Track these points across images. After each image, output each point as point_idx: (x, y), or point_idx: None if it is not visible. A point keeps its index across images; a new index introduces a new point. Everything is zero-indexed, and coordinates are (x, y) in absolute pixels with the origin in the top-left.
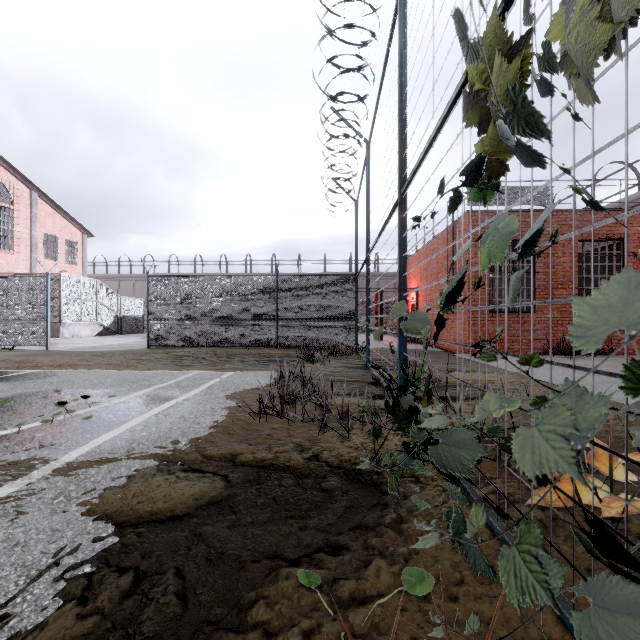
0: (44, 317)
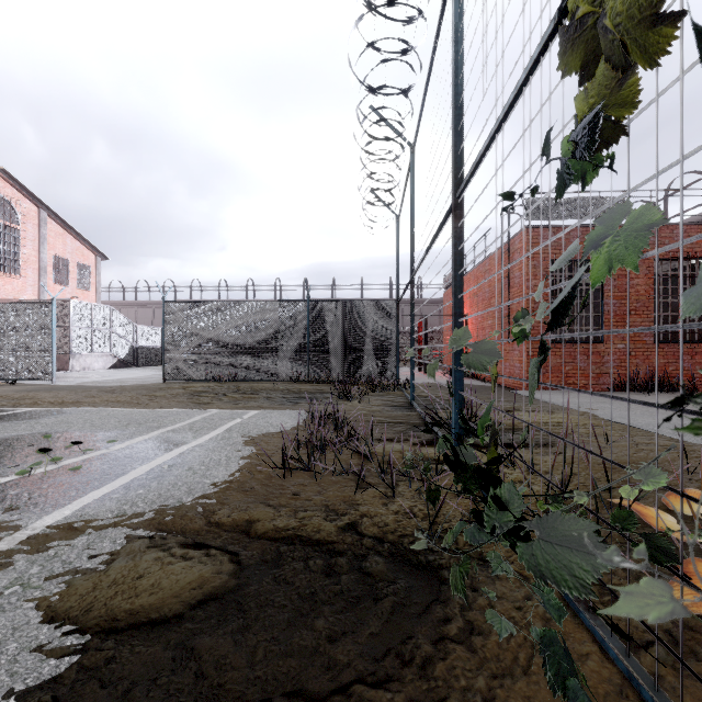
0: (49, 348)
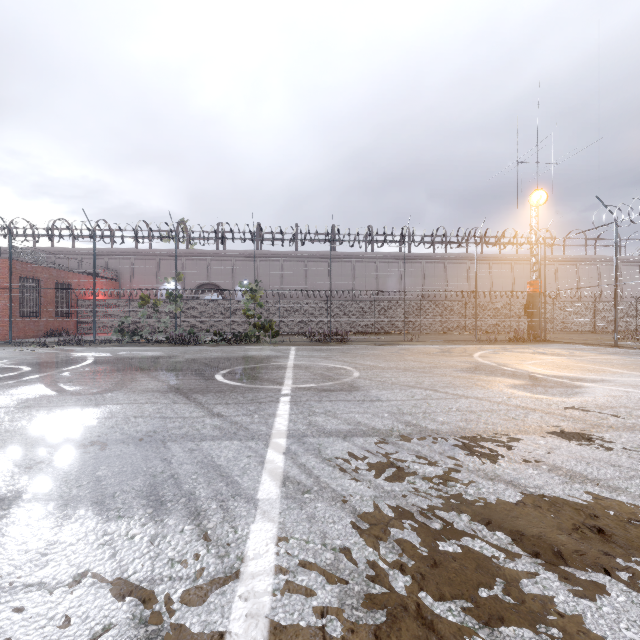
0: None
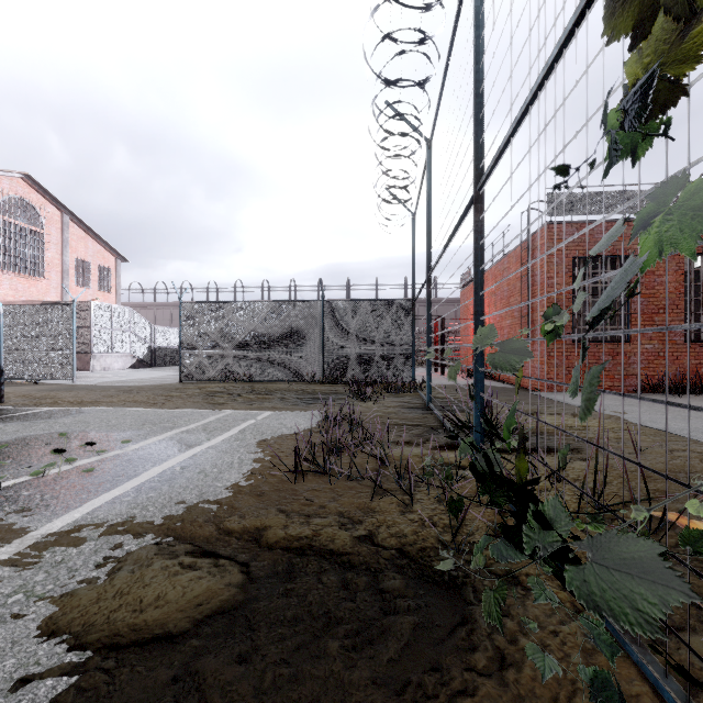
0: (70, 348)
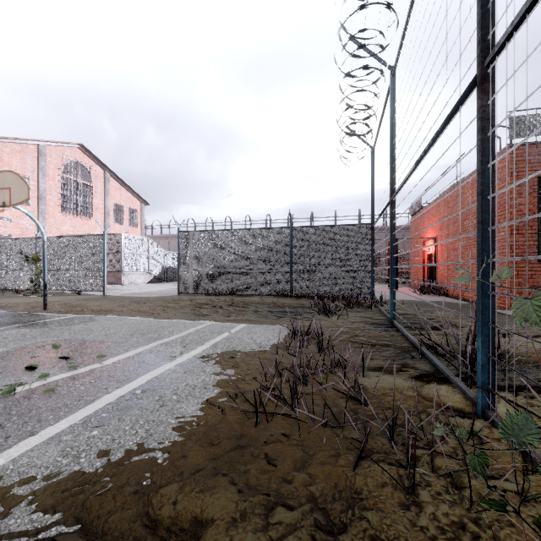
0: (102, 268)
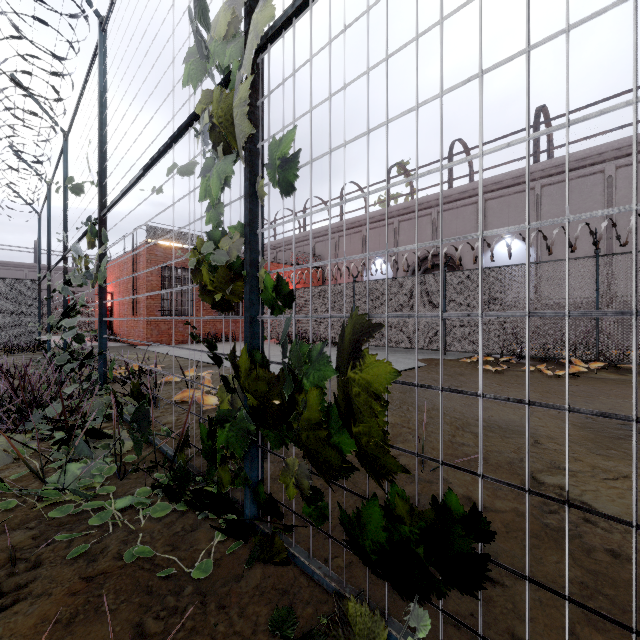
0: None
